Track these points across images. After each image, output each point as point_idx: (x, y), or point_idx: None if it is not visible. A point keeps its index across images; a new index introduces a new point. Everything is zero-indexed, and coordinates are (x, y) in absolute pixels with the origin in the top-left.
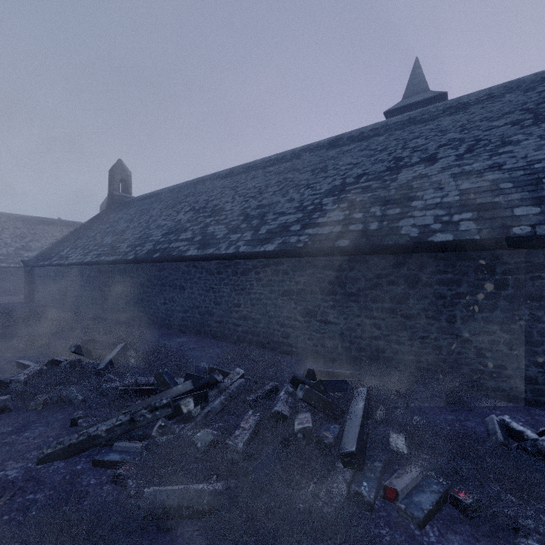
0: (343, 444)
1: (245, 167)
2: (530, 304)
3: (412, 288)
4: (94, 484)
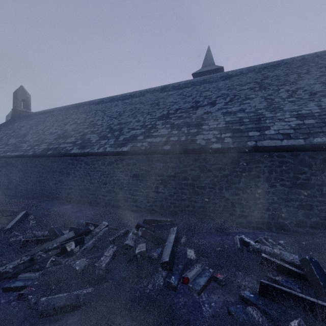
0: (162, 258)
1: (111, 98)
2: (255, 179)
3: (202, 172)
4: (4, 302)
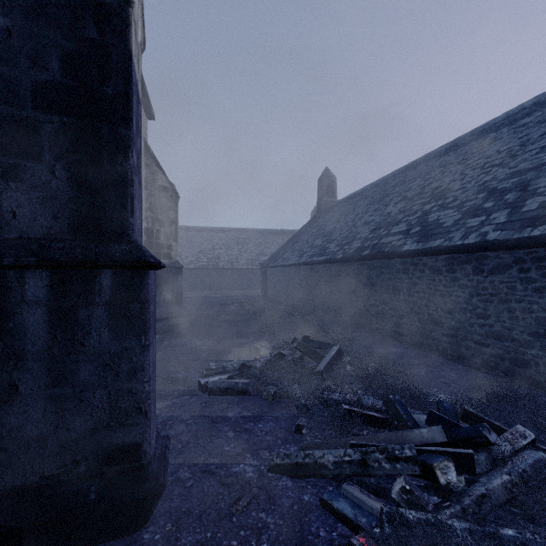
0: None
1: (476, 132)
2: None
3: None
4: (324, 538)
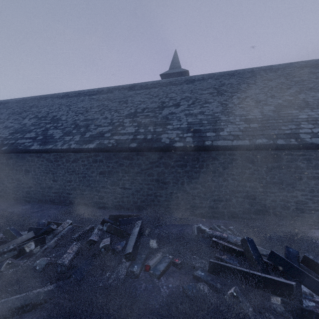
0: (126, 249)
1: (77, 93)
2: (211, 175)
3: (166, 168)
4: None
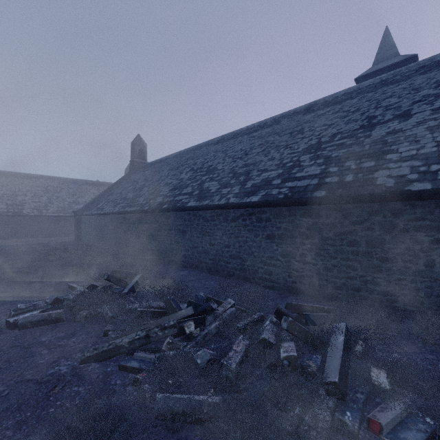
0: (326, 373)
1: (233, 134)
2: None
3: (388, 233)
4: (120, 384)
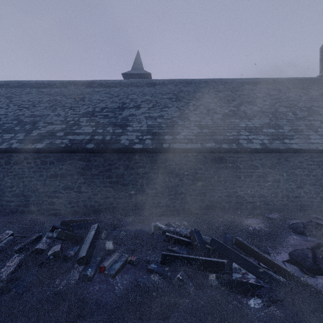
0: (80, 254)
1: (21, 83)
2: (169, 175)
3: (126, 170)
4: None
